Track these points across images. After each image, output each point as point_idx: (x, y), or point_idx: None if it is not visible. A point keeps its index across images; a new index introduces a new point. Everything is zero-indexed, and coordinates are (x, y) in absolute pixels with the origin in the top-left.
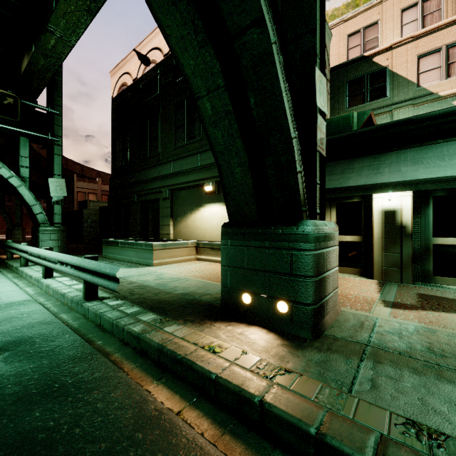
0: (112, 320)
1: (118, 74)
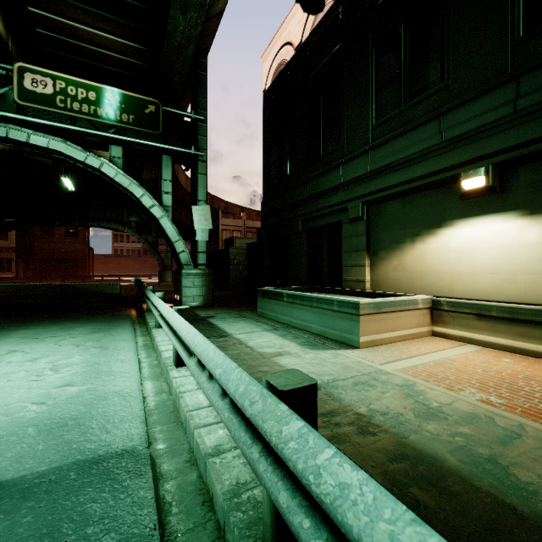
0: None
1: (273, 53)
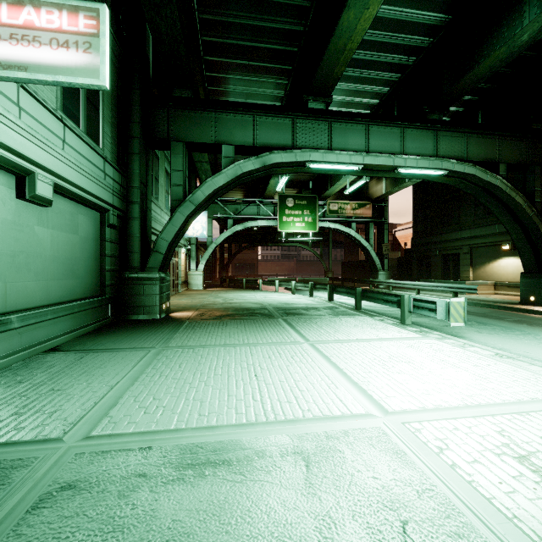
0: (474, 302)
1: None
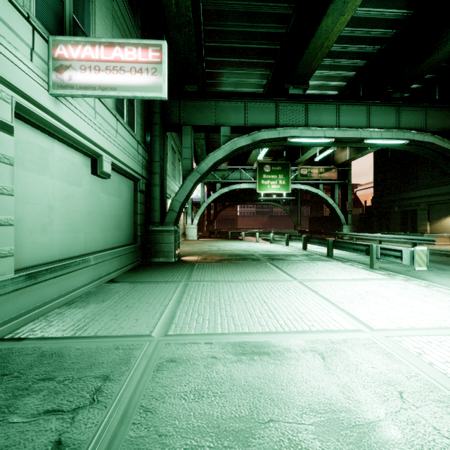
0: (432, 252)
1: None
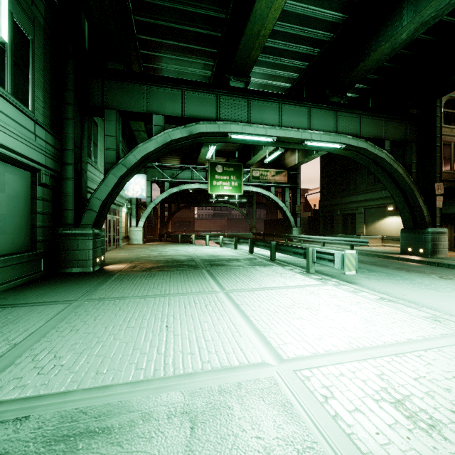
0: (366, 253)
1: None
